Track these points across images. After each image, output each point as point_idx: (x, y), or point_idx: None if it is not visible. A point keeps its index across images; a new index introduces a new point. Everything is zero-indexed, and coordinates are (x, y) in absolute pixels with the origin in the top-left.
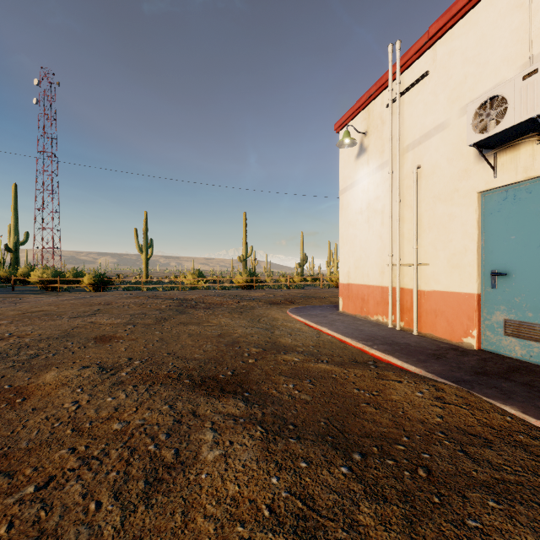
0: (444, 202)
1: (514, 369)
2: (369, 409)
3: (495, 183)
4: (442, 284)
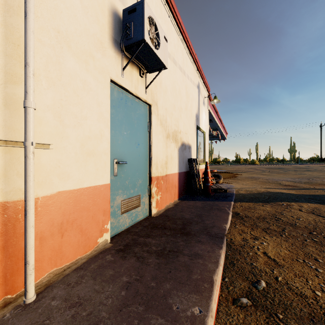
0: (76, 57)
1: (159, 227)
2: (318, 257)
3: (122, 82)
4: (74, 179)
